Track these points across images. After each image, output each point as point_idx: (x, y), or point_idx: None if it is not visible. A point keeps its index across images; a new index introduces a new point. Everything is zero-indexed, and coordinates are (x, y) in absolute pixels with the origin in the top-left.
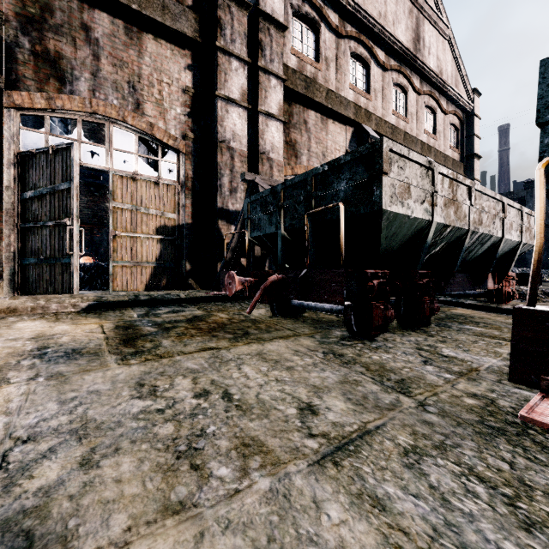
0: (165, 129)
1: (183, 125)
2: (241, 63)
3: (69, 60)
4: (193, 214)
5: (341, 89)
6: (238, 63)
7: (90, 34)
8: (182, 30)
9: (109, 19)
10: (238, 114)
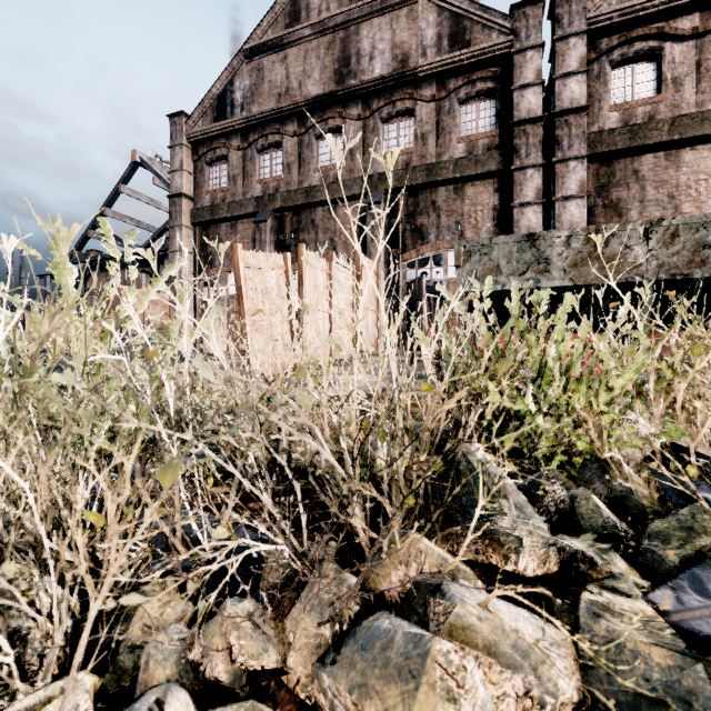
0: None
1: (492, 234)
2: (536, 168)
3: (426, 226)
4: None
5: (710, 99)
6: (532, 170)
7: (435, 205)
8: (488, 170)
9: (445, 190)
10: (533, 211)
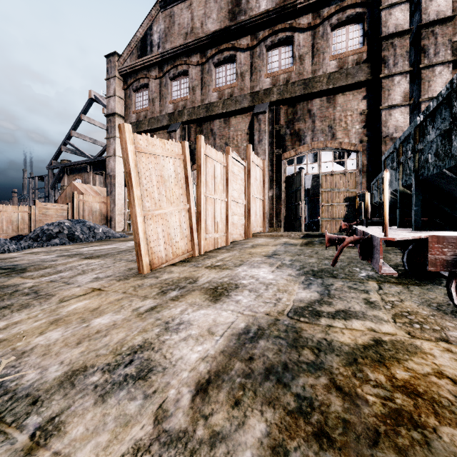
0: (349, 141)
1: (360, 135)
2: (403, 74)
3: (302, 130)
4: (367, 187)
5: None
6: (399, 76)
7: (311, 113)
8: (358, 80)
9: (319, 100)
10: (400, 112)
